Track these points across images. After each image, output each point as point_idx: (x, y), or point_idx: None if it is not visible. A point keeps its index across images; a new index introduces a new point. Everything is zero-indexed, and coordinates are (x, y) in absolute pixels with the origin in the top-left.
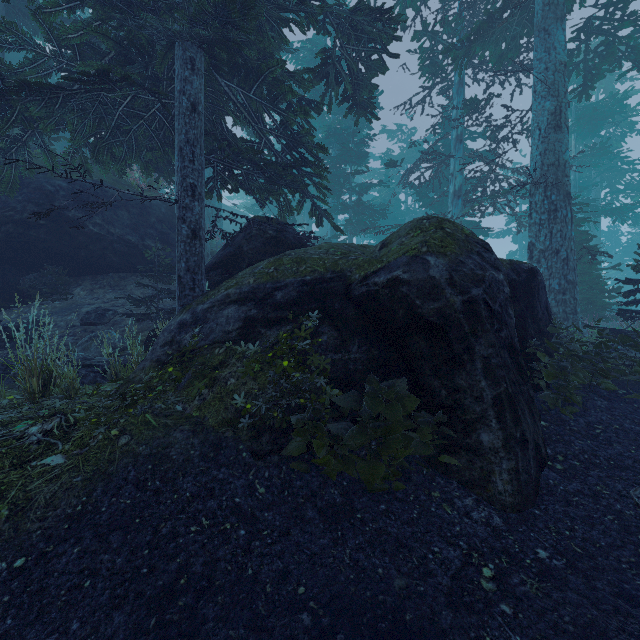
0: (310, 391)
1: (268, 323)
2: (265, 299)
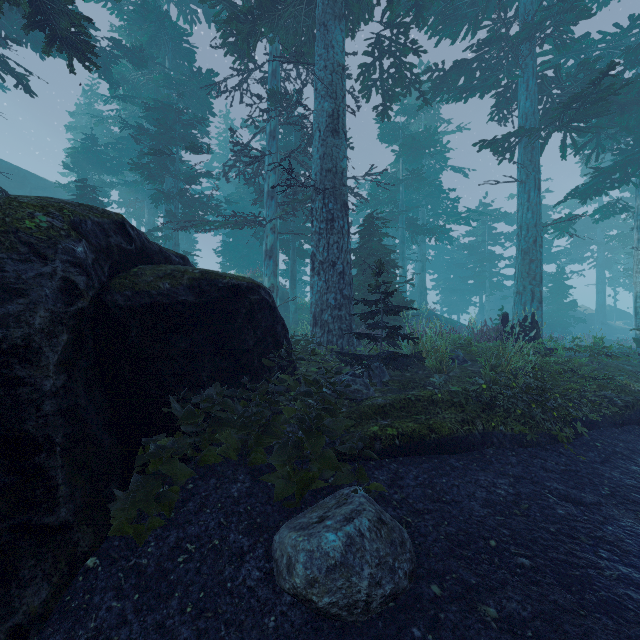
0: None
1: None
2: None
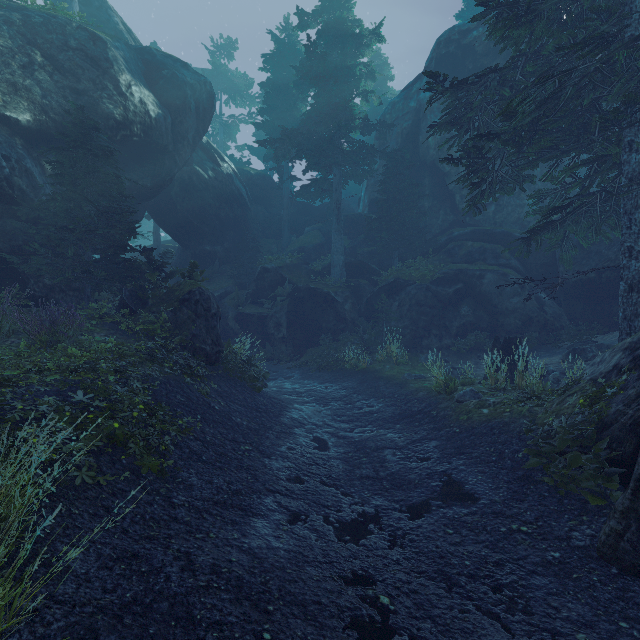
0: (584, 424)
1: (619, 371)
2: (636, 350)
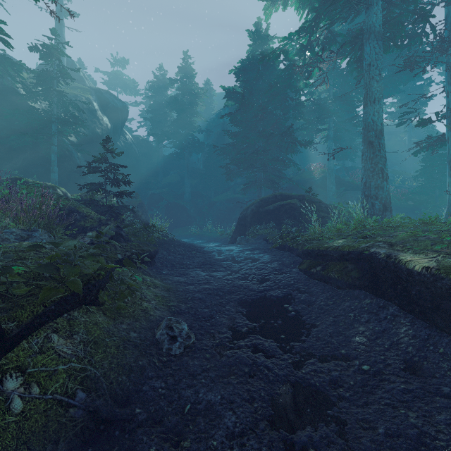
0: None
1: None
2: None
